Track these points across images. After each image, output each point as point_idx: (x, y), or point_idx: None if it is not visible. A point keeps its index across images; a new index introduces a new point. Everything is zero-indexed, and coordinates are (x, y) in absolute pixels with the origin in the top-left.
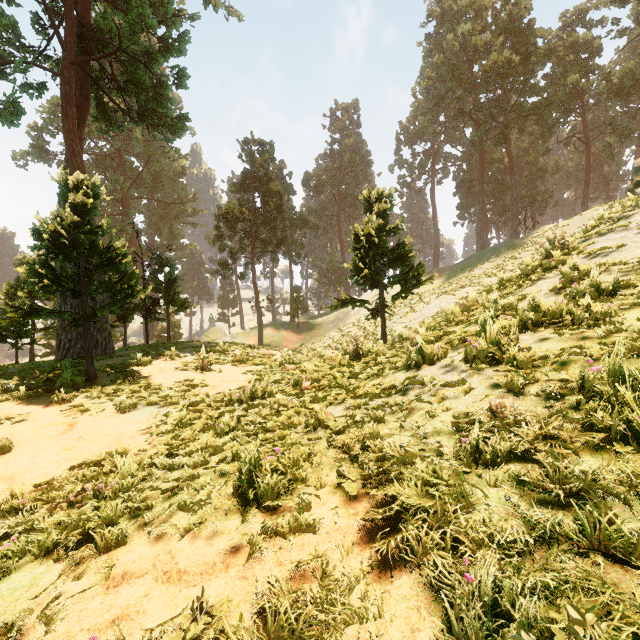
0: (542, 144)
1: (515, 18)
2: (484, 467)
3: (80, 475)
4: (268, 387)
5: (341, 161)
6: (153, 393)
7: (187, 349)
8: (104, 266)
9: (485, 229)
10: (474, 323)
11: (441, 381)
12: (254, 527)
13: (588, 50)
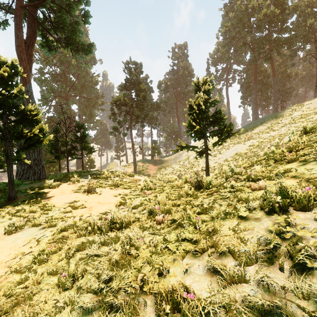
0: (290, 61)
1: None
2: None
3: None
4: (125, 217)
5: (178, 75)
6: (44, 213)
7: (87, 176)
8: (22, 122)
9: (256, 109)
10: (312, 161)
11: None
12: None
13: None
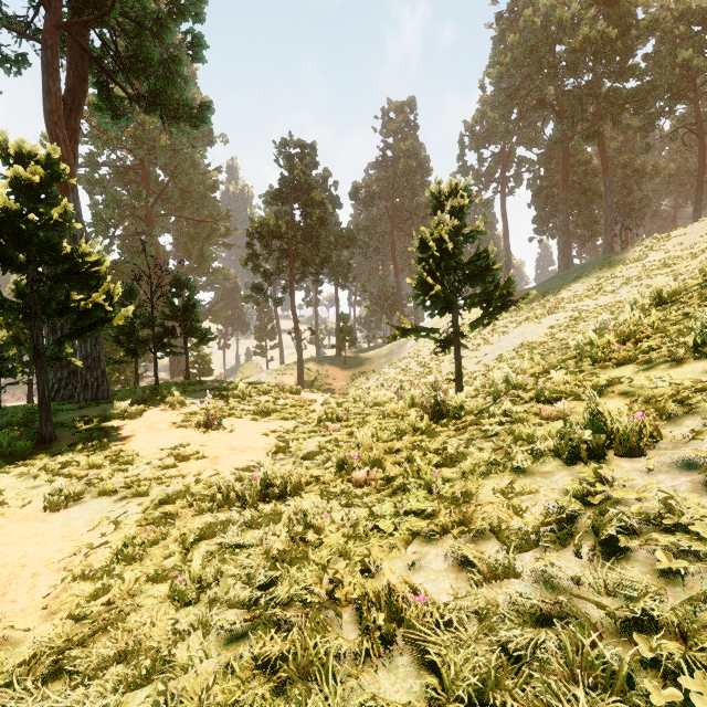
0: (641, 140)
1: None
2: None
3: None
4: (292, 475)
5: (395, 169)
6: (119, 470)
7: (200, 393)
8: (68, 278)
9: (568, 245)
10: (663, 363)
11: None
12: None
13: (703, 20)
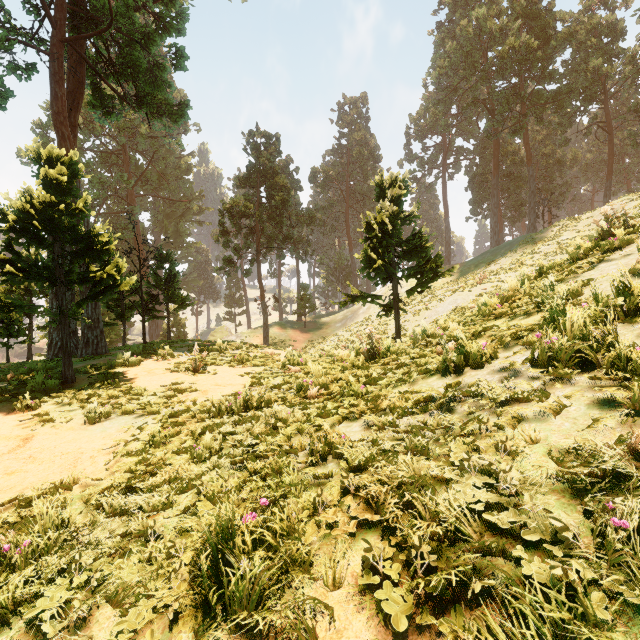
0: (561, 134)
1: (533, 1)
2: None
3: (2, 518)
4: (265, 394)
5: (349, 156)
6: (133, 399)
7: (184, 348)
8: (84, 254)
9: (499, 224)
10: (521, 315)
11: (506, 393)
12: None
13: (611, 33)
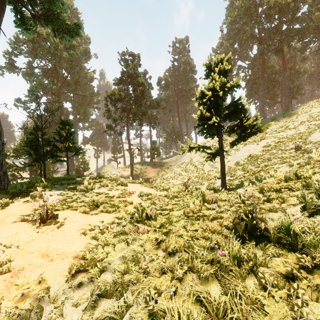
0: (300, 55)
1: None
2: None
3: None
4: None
5: (179, 71)
6: None
7: (63, 186)
8: None
9: None
10: None
11: None
12: None
13: None
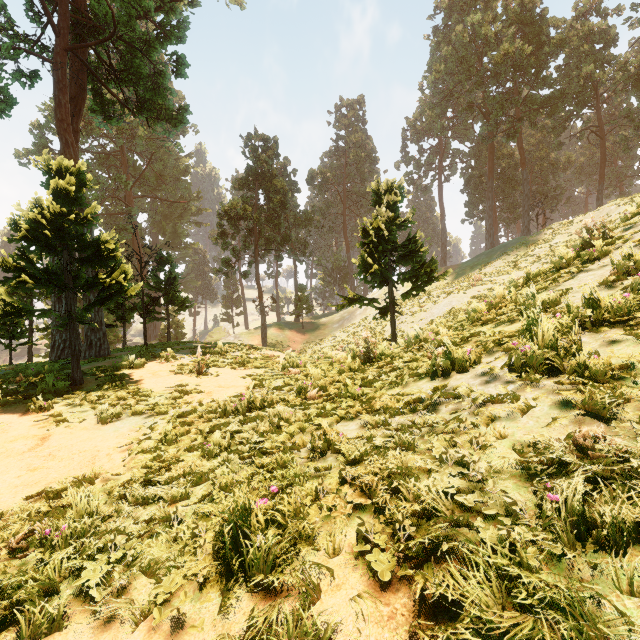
0: (554, 138)
1: (527, 7)
2: (595, 547)
3: (34, 508)
4: (268, 396)
5: (346, 158)
6: (141, 400)
7: (185, 350)
8: (92, 260)
9: (494, 226)
10: (506, 322)
11: (483, 395)
12: (237, 620)
13: (603, 40)
